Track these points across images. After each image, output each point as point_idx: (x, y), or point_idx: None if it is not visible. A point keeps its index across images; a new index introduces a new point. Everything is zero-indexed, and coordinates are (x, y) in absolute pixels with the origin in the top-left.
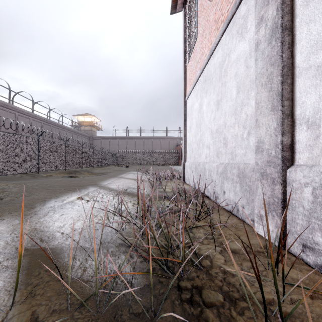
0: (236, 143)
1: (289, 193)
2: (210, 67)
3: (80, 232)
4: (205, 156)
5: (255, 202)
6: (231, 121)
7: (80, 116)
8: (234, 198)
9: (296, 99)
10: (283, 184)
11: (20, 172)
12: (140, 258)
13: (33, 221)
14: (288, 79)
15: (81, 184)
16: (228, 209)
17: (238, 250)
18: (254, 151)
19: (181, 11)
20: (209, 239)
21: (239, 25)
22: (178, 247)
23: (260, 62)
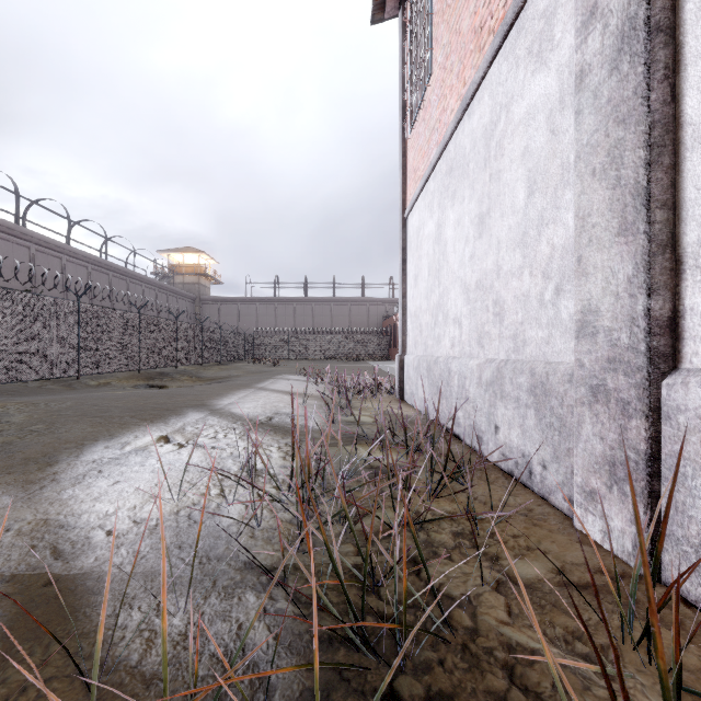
0: (525, 314)
1: (666, 440)
2: (461, 139)
3: (152, 530)
4: (451, 343)
5: (575, 457)
6: (514, 262)
7: (173, 254)
8: (522, 443)
9: (686, 206)
10: (651, 418)
11: (38, 376)
12: (295, 605)
13: (44, 500)
14: (663, 155)
15: (170, 404)
16: (505, 467)
17: (540, 581)
18: (571, 332)
19: (395, 17)
20: (464, 550)
21: (533, 35)
22: (391, 572)
23: (590, 118)
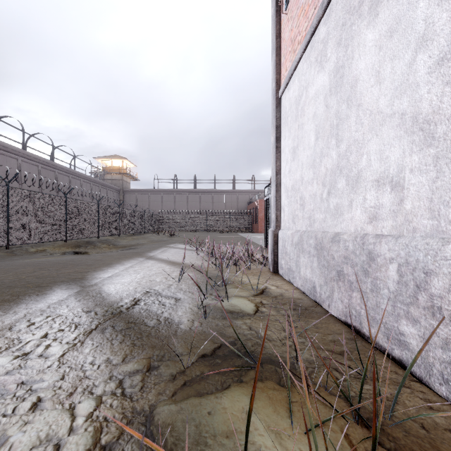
0: None
1: None
2: None
3: None
4: (368, 215)
5: None
6: None
7: (105, 160)
8: None
9: None
10: None
11: None
12: None
13: None
14: None
15: (49, 278)
16: None
17: None
18: None
19: None
20: None
21: None
22: None
23: None
